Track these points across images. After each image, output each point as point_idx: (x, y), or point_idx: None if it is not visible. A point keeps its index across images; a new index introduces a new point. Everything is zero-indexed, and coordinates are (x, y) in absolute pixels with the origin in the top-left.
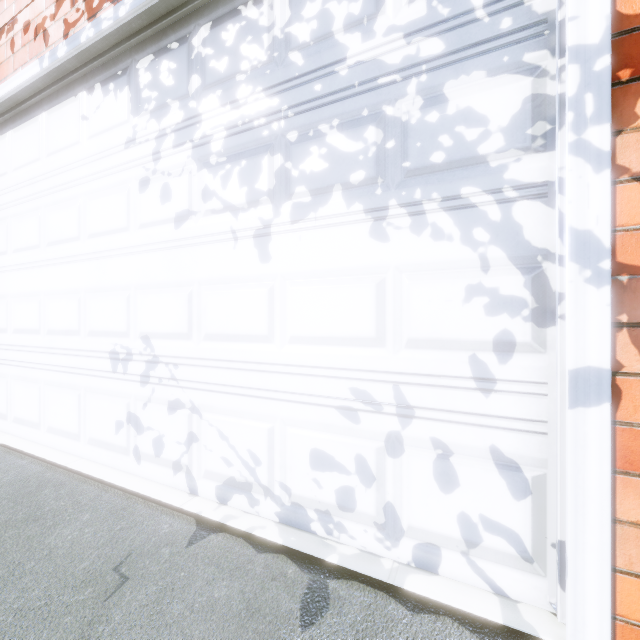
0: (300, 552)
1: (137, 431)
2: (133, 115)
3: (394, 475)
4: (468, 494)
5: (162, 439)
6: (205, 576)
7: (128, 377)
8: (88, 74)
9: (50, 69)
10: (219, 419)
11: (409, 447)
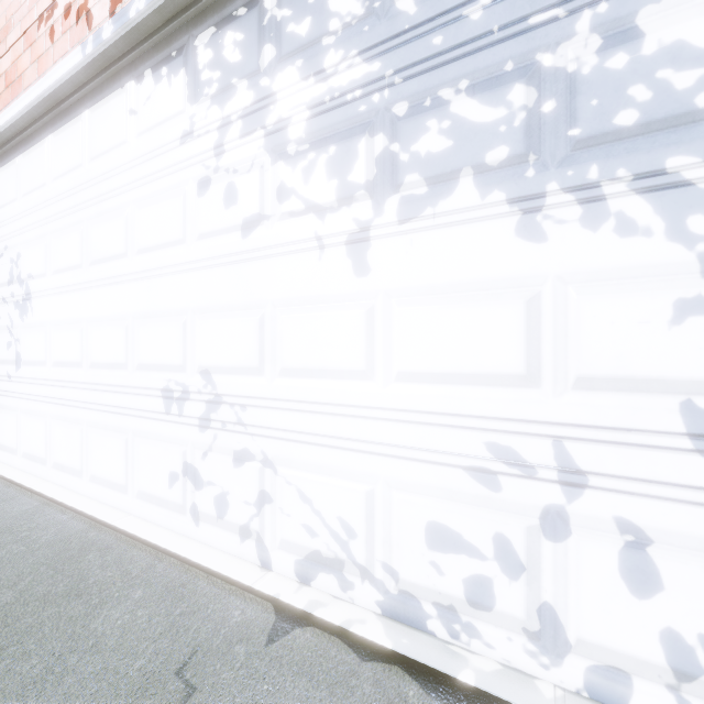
0: (419, 663)
1: (195, 486)
2: (190, 103)
3: (554, 566)
4: (678, 603)
5: (226, 497)
6: (296, 693)
7: (184, 420)
8: (137, 60)
9: (94, 56)
10: (299, 476)
11: (579, 528)
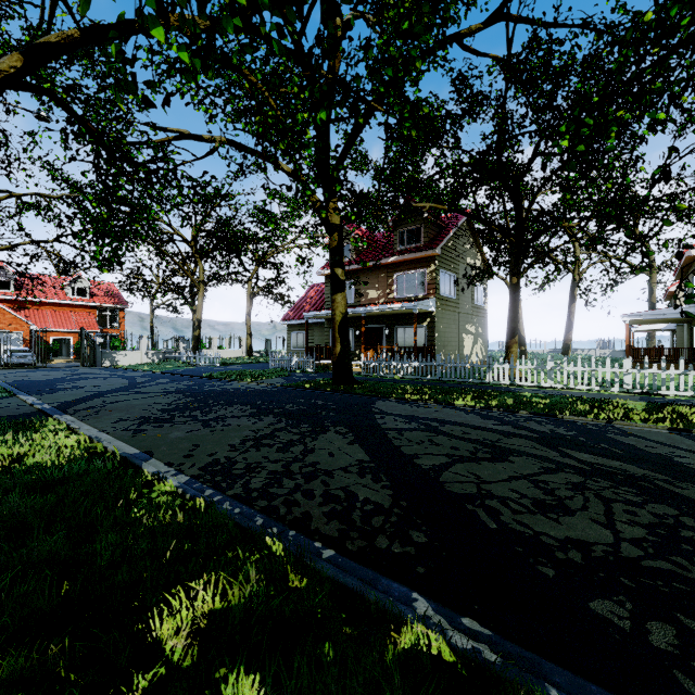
0: None
1: None
2: None
3: None
4: None
5: None
6: None
7: None
8: None
9: None
10: None
11: None
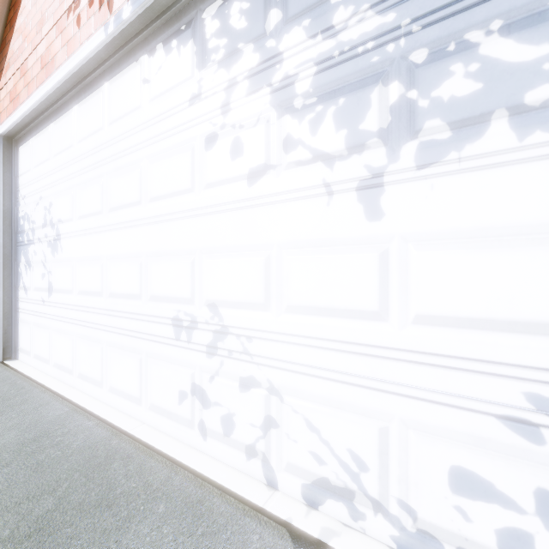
0: None
1: (203, 405)
2: (198, 69)
3: None
4: None
5: (232, 418)
6: None
7: (192, 346)
8: (149, 36)
9: (114, 35)
10: (306, 406)
11: None
